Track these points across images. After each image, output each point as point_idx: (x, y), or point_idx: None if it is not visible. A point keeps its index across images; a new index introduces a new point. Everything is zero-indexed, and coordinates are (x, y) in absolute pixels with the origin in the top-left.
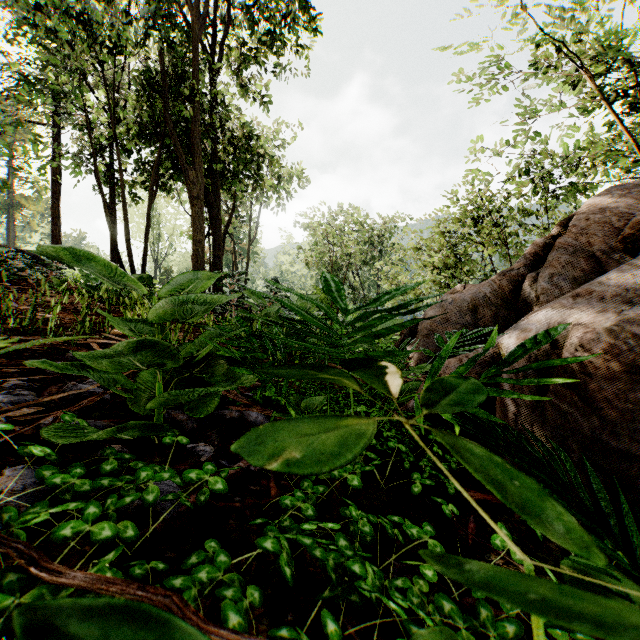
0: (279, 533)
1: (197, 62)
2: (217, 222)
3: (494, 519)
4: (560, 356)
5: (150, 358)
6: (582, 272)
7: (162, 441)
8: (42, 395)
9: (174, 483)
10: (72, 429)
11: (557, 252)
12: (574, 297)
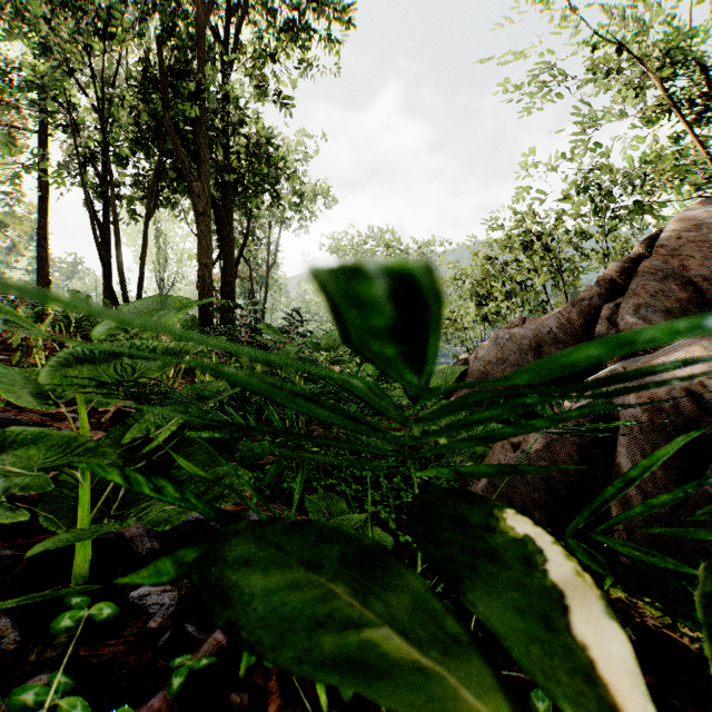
0: None
1: (204, 53)
2: (229, 243)
3: None
4: None
5: (42, 457)
6: (677, 302)
7: (51, 627)
8: None
9: None
10: None
11: (642, 278)
12: None
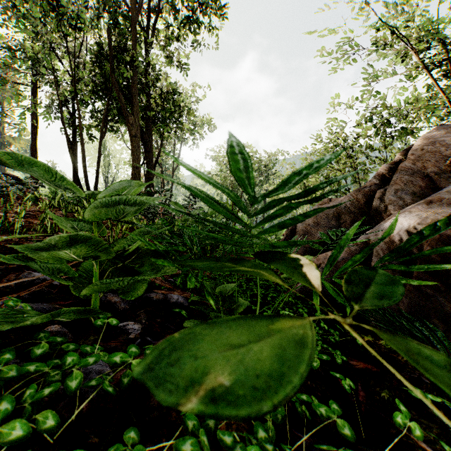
0: (198, 422)
1: (135, 38)
2: (150, 154)
3: (378, 387)
4: (421, 249)
5: (85, 251)
6: (419, 188)
7: (94, 323)
8: (2, 282)
9: (103, 361)
10: (13, 314)
11: (400, 173)
12: (427, 203)
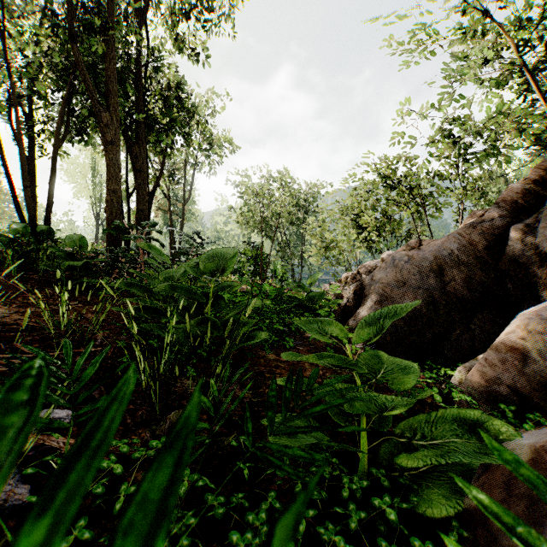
0: None
1: None
2: (141, 174)
3: None
4: None
5: None
6: None
7: None
8: None
9: None
10: None
11: None
12: None
